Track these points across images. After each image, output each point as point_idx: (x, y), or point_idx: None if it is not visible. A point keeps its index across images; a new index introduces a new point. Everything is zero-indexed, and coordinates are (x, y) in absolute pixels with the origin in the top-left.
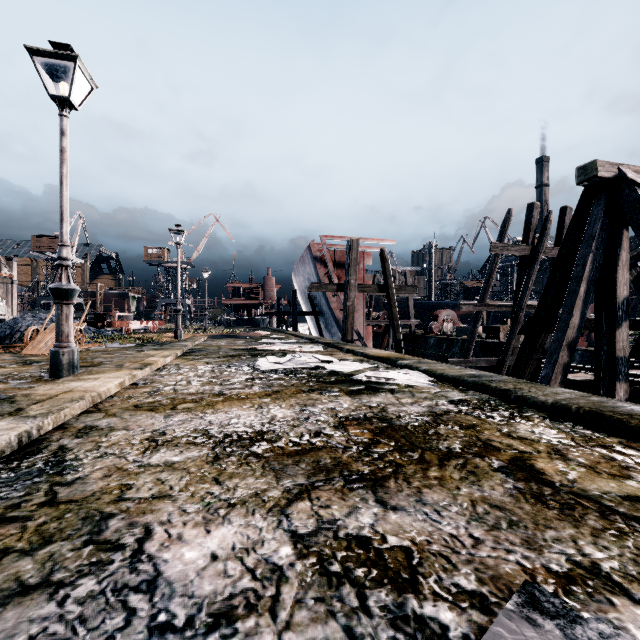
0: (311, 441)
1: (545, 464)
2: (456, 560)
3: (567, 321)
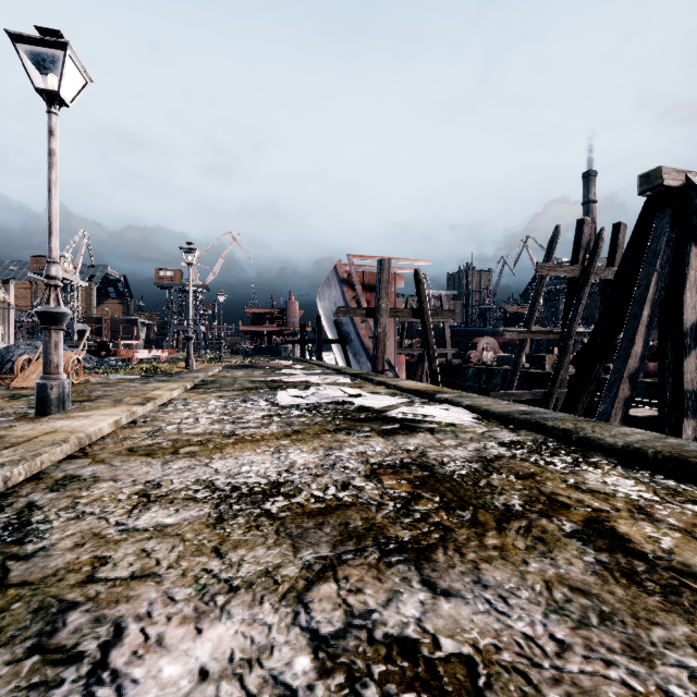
0: (337, 496)
1: (629, 527)
2: (538, 679)
3: (628, 349)
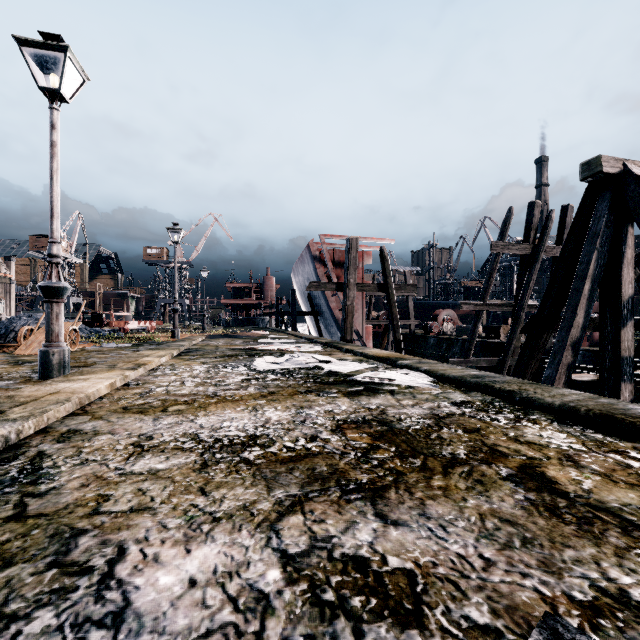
0: (306, 446)
1: (557, 472)
2: (465, 586)
3: (571, 320)
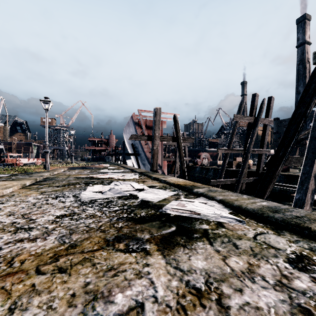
0: None
1: None
2: None
3: (313, 159)
